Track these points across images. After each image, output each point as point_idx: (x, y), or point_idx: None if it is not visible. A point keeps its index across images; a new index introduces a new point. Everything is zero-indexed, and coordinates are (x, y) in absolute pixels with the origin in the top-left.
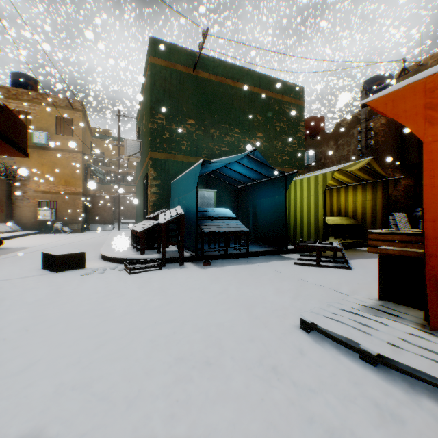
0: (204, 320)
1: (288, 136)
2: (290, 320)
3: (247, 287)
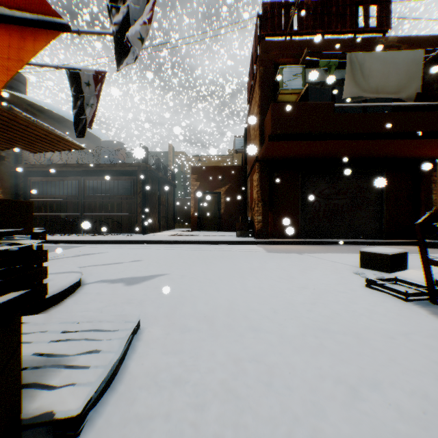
0: (206, 300)
1: None
2: (155, 331)
3: (288, 345)
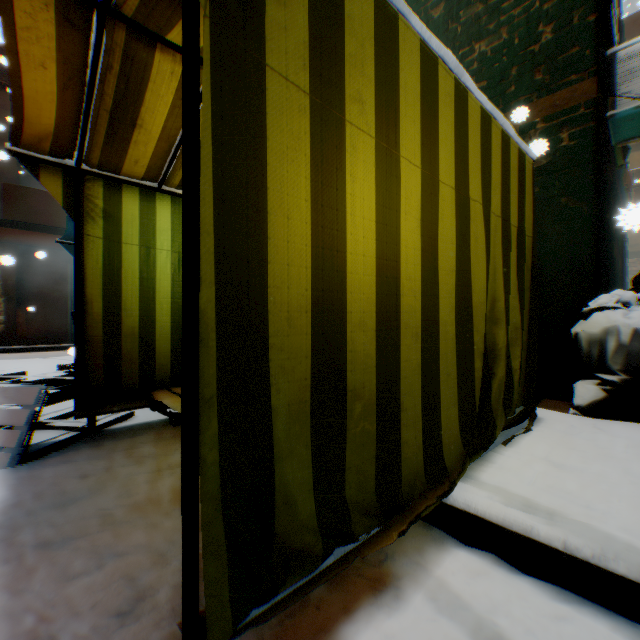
0: None
1: (483, 1)
2: None
3: None
